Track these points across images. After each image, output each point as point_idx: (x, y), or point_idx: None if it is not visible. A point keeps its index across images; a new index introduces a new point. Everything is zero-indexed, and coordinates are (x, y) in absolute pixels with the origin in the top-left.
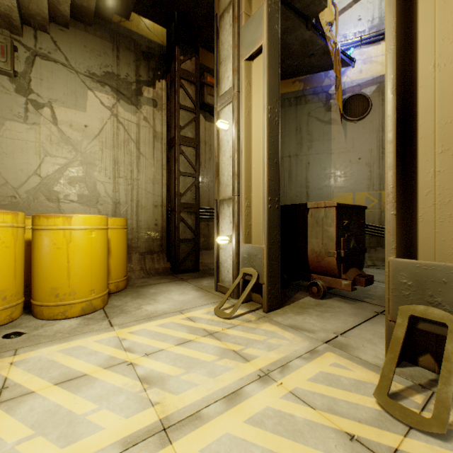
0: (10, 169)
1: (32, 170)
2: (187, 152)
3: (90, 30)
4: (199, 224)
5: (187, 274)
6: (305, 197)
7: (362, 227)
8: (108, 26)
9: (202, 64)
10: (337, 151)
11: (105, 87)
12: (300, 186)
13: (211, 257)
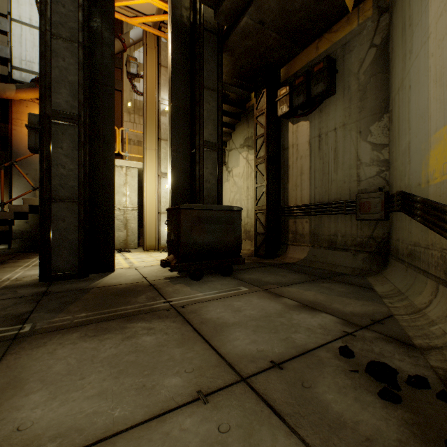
0: (225, 201)
1: (228, 200)
2: (261, 168)
3: (240, 123)
4: (288, 221)
5: (255, 258)
6: (407, 162)
7: (179, 224)
8: (245, 113)
9: (290, 76)
10: (434, 20)
11: (244, 148)
12: (404, 141)
13: (295, 253)
